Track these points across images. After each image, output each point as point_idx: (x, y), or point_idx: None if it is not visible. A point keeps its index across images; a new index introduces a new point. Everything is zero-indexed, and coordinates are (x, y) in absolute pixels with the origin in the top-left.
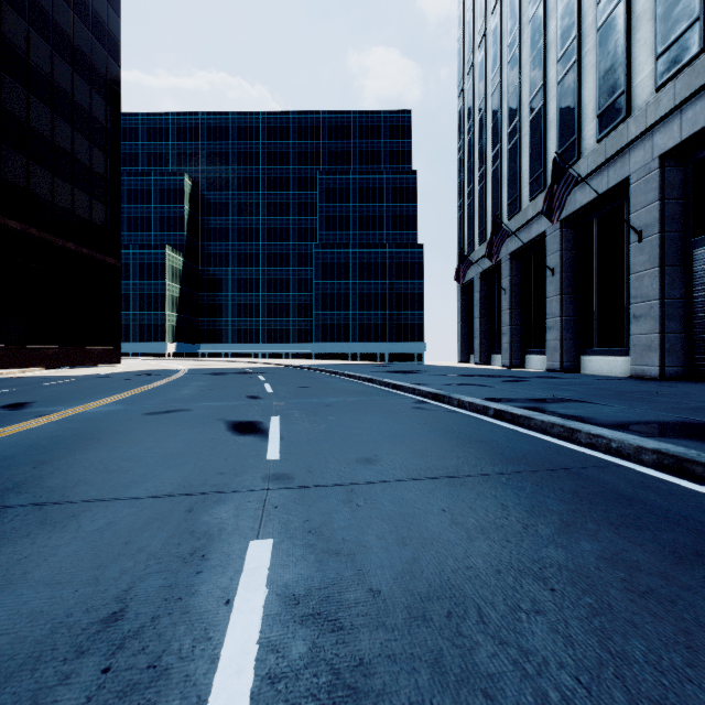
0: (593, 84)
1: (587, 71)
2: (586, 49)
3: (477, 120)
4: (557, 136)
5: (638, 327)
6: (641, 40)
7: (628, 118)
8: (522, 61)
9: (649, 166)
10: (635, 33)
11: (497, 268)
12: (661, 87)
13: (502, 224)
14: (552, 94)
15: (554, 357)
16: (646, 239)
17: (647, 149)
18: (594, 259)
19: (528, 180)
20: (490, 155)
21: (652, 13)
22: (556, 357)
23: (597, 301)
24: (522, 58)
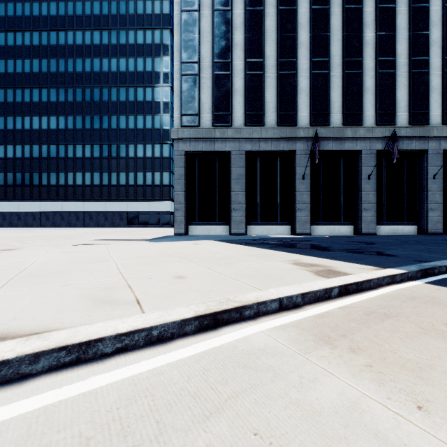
0: (405, 94)
1: (401, 84)
2: (400, 73)
3: (241, 6)
4: (378, 102)
5: (433, 213)
6: (434, 98)
7: (431, 126)
8: (332, 24)
9: (438, 151)
10: (431, 92)
11: (267, 153)
12: (445, 124)
13: (299, 124)
14: (369, 73)
15: (371, 226)
16: (437, 179)
17: (437, 143)
18: (383, 177)
19: (339, 109)
20: (274, 57)
21: (440, 93)
22: (373, 226)
23: (385, 198)
24: (332, 22)
